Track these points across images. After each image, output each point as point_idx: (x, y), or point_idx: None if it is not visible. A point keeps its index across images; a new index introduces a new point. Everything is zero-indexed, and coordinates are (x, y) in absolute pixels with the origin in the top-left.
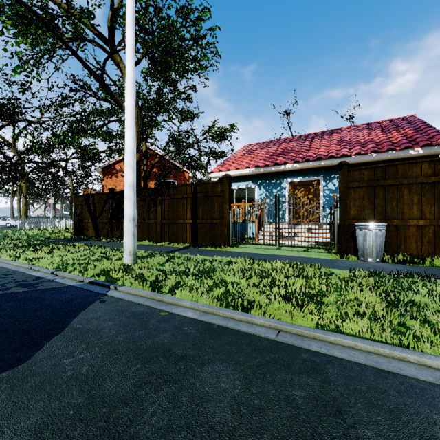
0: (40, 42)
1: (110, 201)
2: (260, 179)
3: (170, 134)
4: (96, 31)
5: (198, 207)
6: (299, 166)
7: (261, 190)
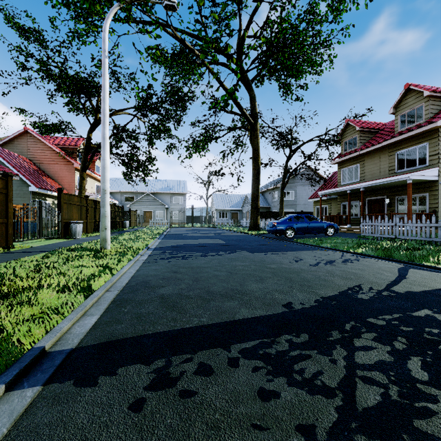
0: None
1: None
2: None
3: None
4: None
5: None
6: None
7: None
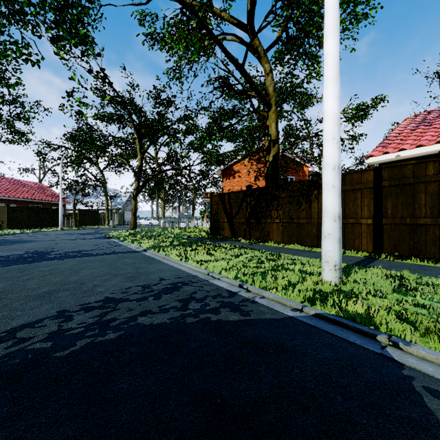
0: (192, 44)
1: (248, 199)
2: None
3: (289, 126)
4: (235, 21)
5: (383, 201)
6: None
7: None
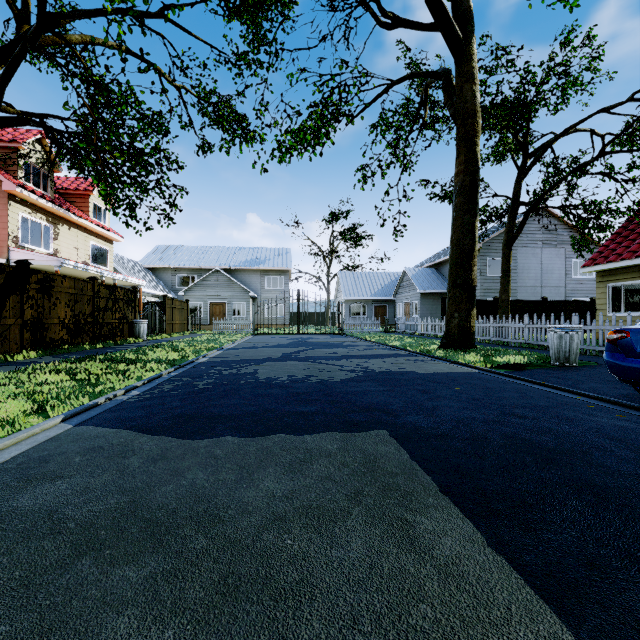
0: None
1: None
2: None
3: None
4: None
5: None
6: None
7: None
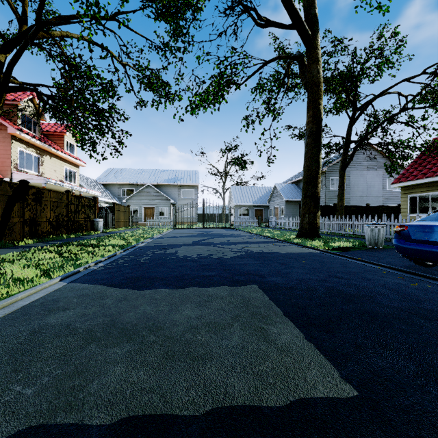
0: None
1: None
2: None
3: None
4: None
5: None
6: None
7: None
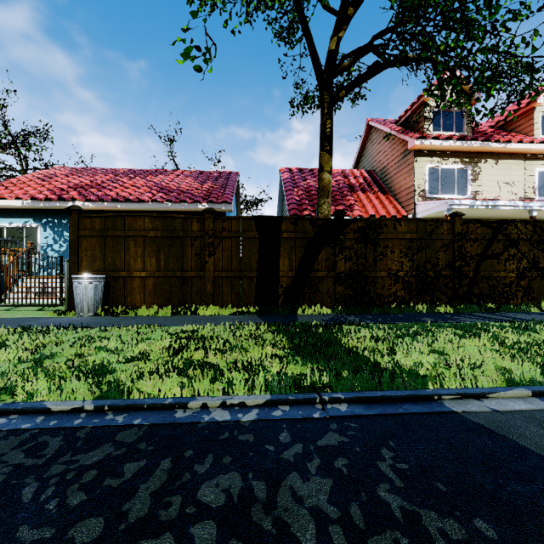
0: None
1: None
2: (46, 217)
3: None
4: None
5: None
6: (92, 206)
7: (47, 231)
